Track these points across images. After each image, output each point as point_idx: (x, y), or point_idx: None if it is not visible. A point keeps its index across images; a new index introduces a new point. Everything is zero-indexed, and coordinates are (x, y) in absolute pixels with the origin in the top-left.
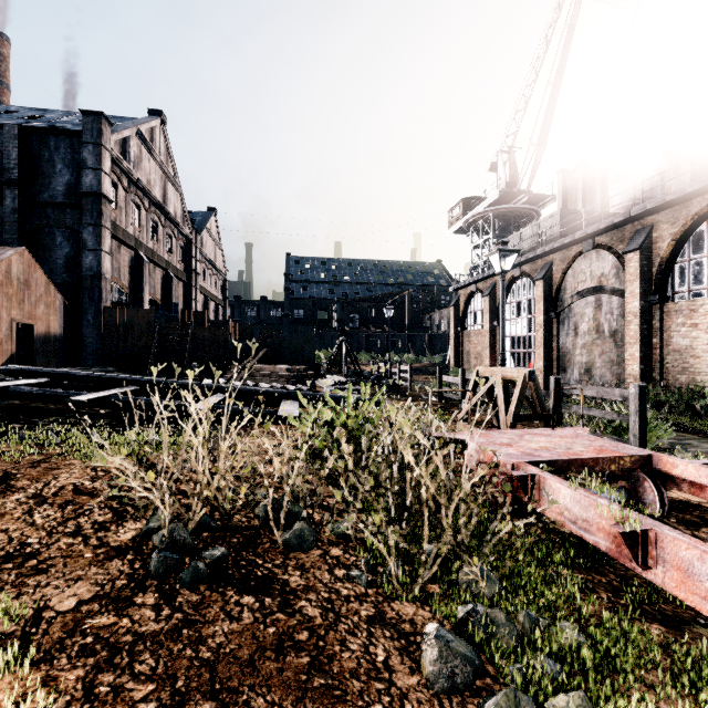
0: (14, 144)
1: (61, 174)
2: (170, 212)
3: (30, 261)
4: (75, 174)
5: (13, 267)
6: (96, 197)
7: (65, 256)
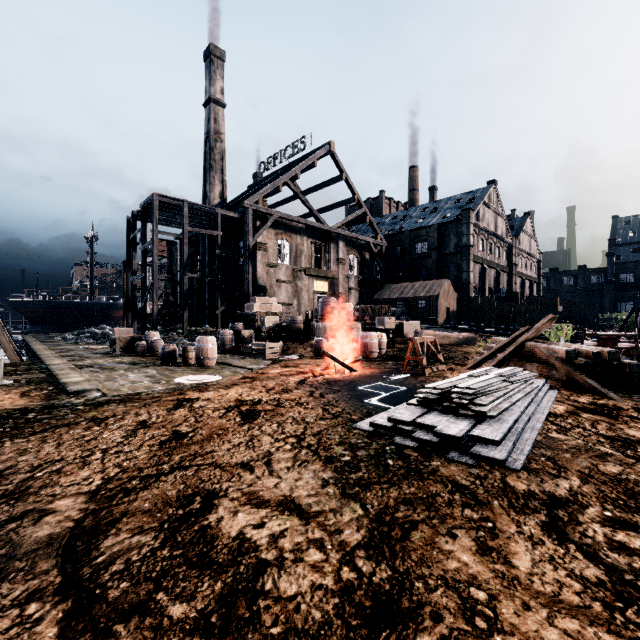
0: (436, 232)
1: (452, 240)
2: (499, 234)
3: (449, 283)
4: (458, 238)
5: (445, 287)
6: (467, 247)
7: (454, 275)
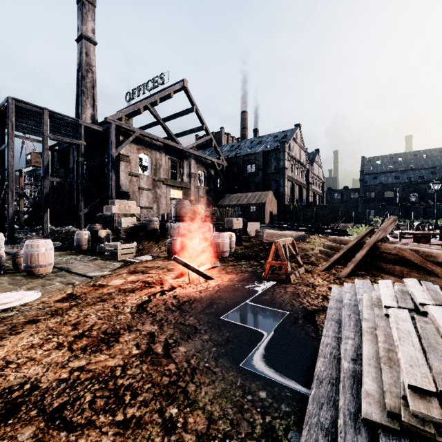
0: (261, 157)
1: (273, 163)
2: (302, 162)
3: (272, 194)
4: (277, 162)
5: (270, 196)
6: (283, 169)
7: (274, 189)
